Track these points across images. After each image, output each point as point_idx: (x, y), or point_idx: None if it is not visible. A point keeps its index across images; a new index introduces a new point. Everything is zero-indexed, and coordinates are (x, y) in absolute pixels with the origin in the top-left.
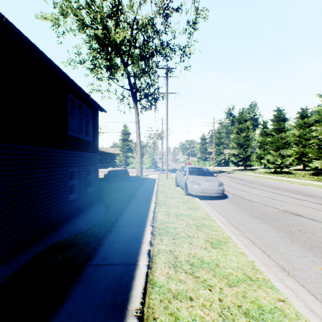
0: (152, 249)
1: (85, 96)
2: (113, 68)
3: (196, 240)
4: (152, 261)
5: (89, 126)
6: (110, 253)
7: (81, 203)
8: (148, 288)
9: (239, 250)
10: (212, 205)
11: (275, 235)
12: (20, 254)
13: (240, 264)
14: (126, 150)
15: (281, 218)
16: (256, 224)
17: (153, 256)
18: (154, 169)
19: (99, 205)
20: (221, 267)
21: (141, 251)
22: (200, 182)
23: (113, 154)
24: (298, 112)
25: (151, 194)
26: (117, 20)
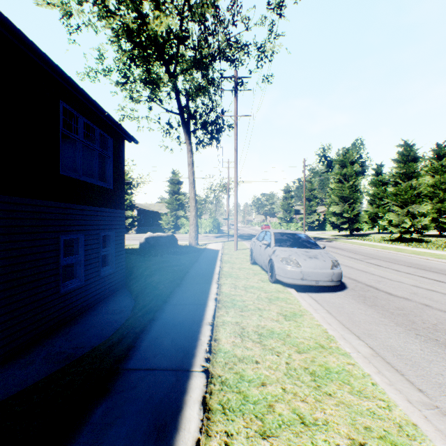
0: None
1: (97, 111)
2: (155, 83)
3: (327, 443)
4: None
5: (107, 163)
6: None
7: (88, 294)
8: None
9: None
10: (324, 304)
11: None
12: None
13: None
14: (175, 206)
15: None
16: (442, 362)
17: None
18: (216, 235)
19: (123, 295)
20: None
21: None
22: (299, 261)
23: (159, 213)
24: (432, 149)
25: (210, 281)
26: (159, 2)
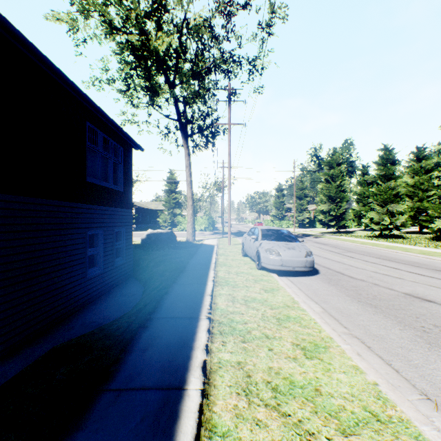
0: (209, 360)
1: (112, 127)
2: (154, 90)
3: (279, 344)
4: (209, 383)
5: (119, 169)
6: (141, 368)
7: (106, 280)
8: (202, 438)
9: (350, 362)
10: (297, 284)
11: (400, 334)
12: (8, 361)
13: (356, 389)
14: (172, 205)
15: (403, 305)
16: (367, 315)
17: (210, 374)
18: (211, 232)
19: (133, 283)
20: (325, 396)
21: (191, 363)
22: (280, 251)
23: (155, 211)
24: (412, 152)
25: (208, 268)
26: (160, 21)
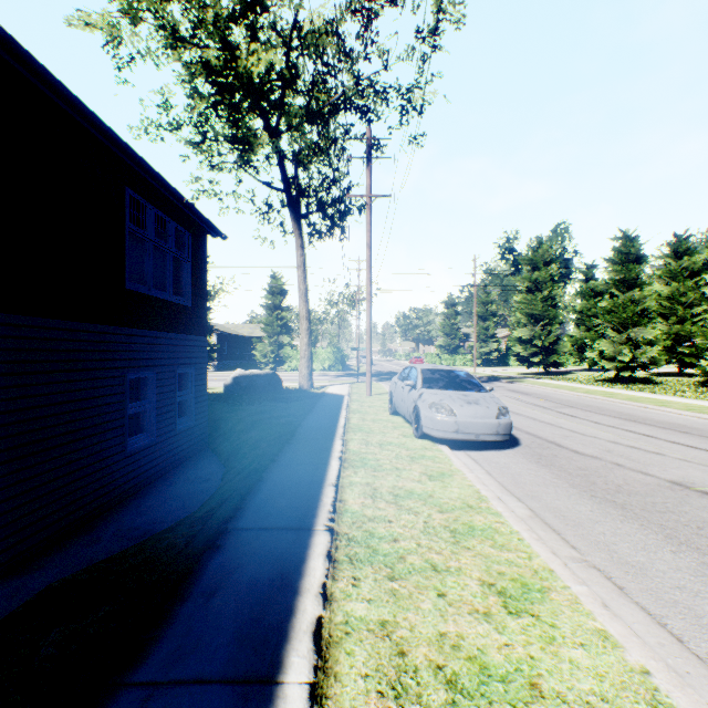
0: (327, 619)
1: (172, 198)
2: (246, 141)
3: (456, 583)
4: (325, 671)
5: (184, 269)
6: (199, 634)
7: (161, 455)
8: None
9: (591, 622)
10: (484, 464)
11: (675, 562)
12: None
13: (608, 683)
14: (276, 329)
15: (672, 503)
16: (610, 522)
17: (329, 648)
18: (340, 373)
19: (207, 459)
20: (550, 699)
21: (293, 624)
22: (454, 407)
23: (250, 339)
24: (668, 243)
25: (332, 436)
26: (255, 27)
